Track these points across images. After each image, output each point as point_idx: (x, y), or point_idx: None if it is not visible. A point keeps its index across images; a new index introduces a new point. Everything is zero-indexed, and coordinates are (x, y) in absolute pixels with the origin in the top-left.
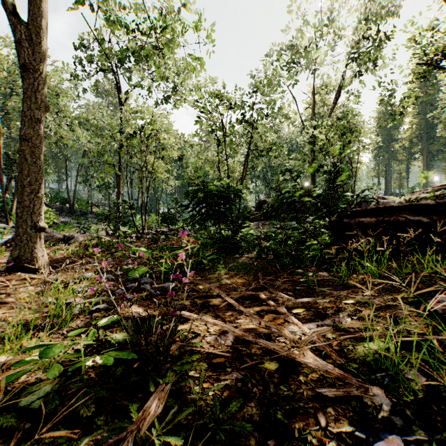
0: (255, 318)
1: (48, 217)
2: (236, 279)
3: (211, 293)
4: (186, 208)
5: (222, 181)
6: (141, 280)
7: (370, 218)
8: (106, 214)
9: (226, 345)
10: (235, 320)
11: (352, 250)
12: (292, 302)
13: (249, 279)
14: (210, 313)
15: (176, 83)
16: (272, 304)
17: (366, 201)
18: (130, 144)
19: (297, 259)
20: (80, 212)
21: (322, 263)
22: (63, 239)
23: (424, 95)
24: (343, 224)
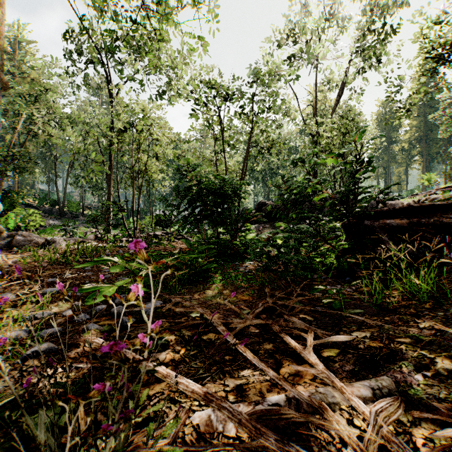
0: (268, 366)
1: (34, 220)
2: (237, 296)
3: (204, 321)
4: (177, 207)
5: (220, 177)
6: (116, 299)
7: (400, 219)
8: (93, 217)
9: (225, 436)
10: (239, 370)
11: (376, 258)
12: (322, 341)
13: (253, 295)
14: (202, 356)
15: (171, 79)
16: (293, 344)
17: (390, 199)
18: (121, 141)
19: (309, 269)
20: (71, 214)
21: (338, 273)
22: (43, 243)
23: (433, 90)
24: (364, 227)
